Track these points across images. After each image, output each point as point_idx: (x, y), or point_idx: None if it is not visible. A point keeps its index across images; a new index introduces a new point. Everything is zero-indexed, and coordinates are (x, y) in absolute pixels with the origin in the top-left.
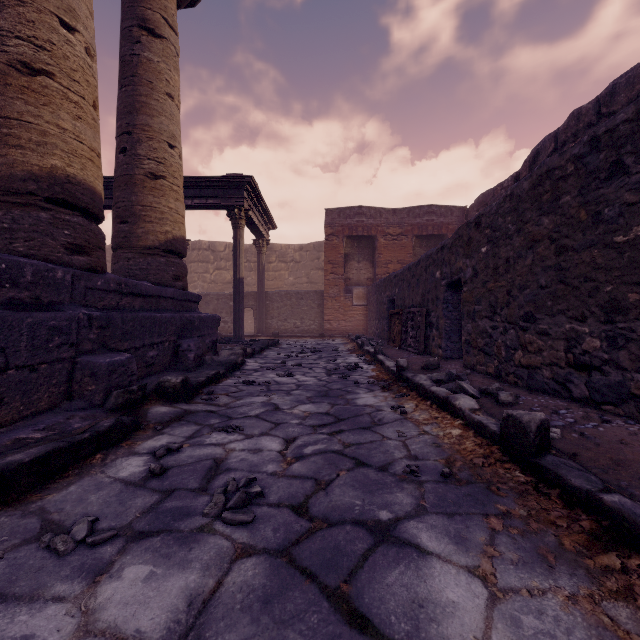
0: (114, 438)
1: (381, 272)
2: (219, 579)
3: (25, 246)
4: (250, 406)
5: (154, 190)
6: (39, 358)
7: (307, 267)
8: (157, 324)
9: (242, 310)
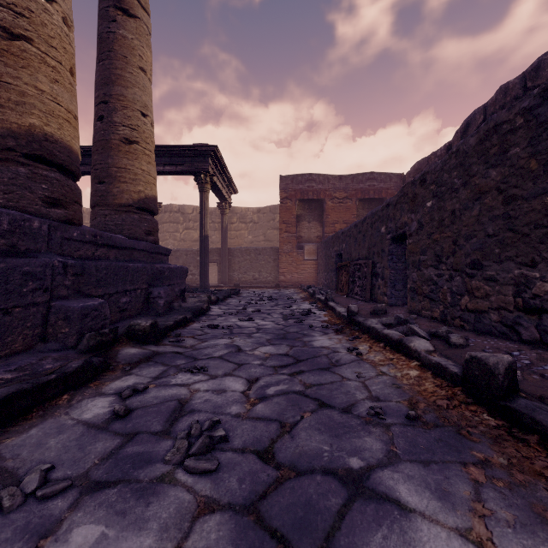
0: (82, 379)
1: (329, 231)
2: (178, 542)
3: (4, 198)
4: (214, 348)
5: (128, 154)
6: (13, 302)
7: (264, 227)
8: (130, 273)
9: (207, 263)
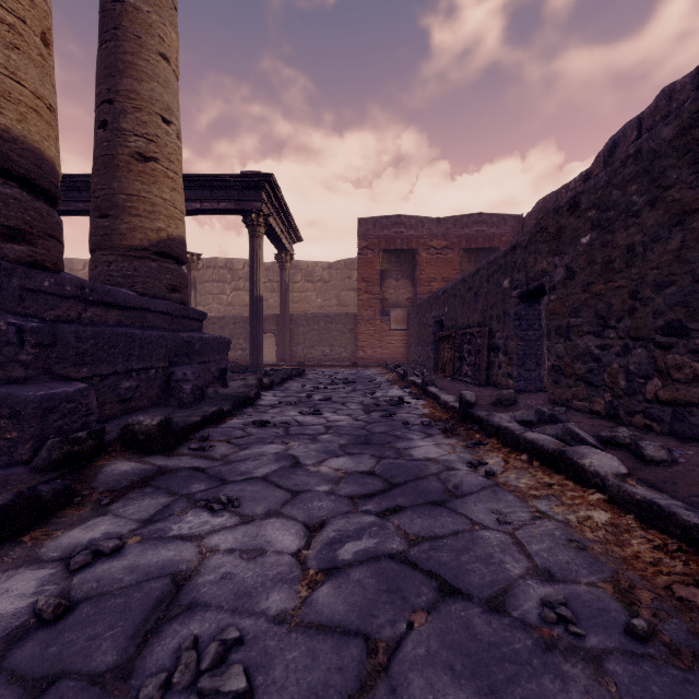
0: (8, 528)
1: (423, 291)
2: None
3: None
4: (257, 460)
5: (143, 175)
6: None
7: (337, 287)
8: (137, 344)
9: (261, 334)
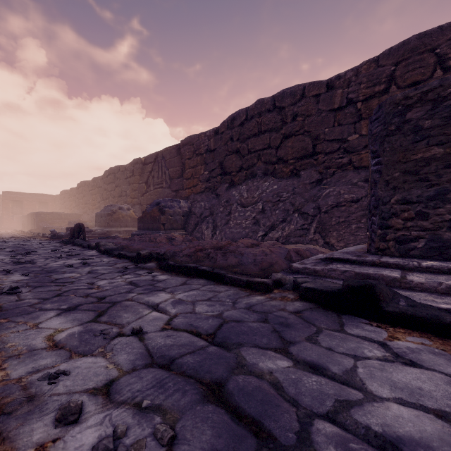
0: None
1: (25, 211)
2: None
3: None
4: None
5: None
6: None
7: None
8: None
9: None
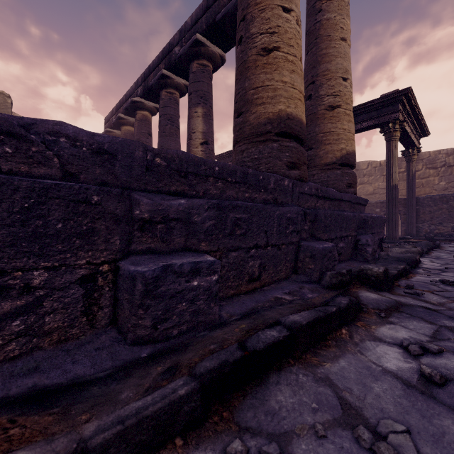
0: (349, 316)
1: None
2: None
3: (265, 168)
4: None
5: (332, 118)
6: (281, 240)
7: None
8: (344, 221)
9: (396, 214)
